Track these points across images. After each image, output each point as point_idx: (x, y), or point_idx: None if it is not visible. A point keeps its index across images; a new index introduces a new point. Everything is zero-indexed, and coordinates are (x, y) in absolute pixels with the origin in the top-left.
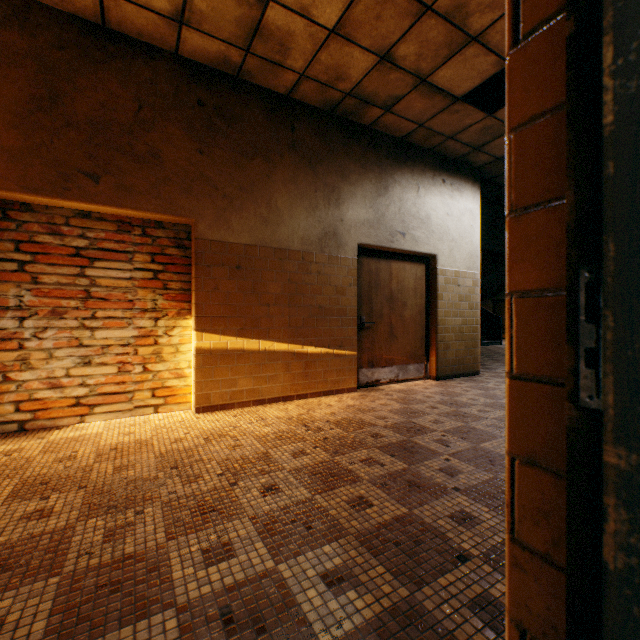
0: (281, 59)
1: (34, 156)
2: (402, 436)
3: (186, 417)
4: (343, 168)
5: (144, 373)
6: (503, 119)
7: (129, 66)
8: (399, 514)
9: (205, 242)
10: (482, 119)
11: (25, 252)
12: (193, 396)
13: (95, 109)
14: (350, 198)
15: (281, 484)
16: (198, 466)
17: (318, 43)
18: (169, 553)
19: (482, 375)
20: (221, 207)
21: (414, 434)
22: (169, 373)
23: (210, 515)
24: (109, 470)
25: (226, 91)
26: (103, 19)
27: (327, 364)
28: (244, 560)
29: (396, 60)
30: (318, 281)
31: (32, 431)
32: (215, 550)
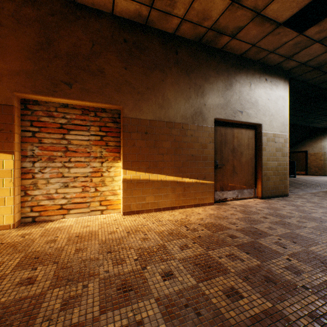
0: (170, 10)
1: (39, 74)
2: (250, 238)
3: (117, 217)
4: (205, 74)
5: (95, 192)
6: (309, 35)
7: (87, 22)
8: (266, 308)
9: (128, 119)
10: (295, 37)
11: (35, 126)
12: (121, 205)
13: (70, 47)
14: (209, 91)
15: (174, 271)
16: (122, 252)
17: None
18: (100, 326)
19: (290, 196)
20: (136, 99)
21: (258, 237)
22: (109, 192)
23: (129, 293)
24: (72, 251)
25: (139, 33)
26: None
27: (196, 188)
28: None
29: (242, 1)
30: (191, 140)
31: (38, 222)
32: None
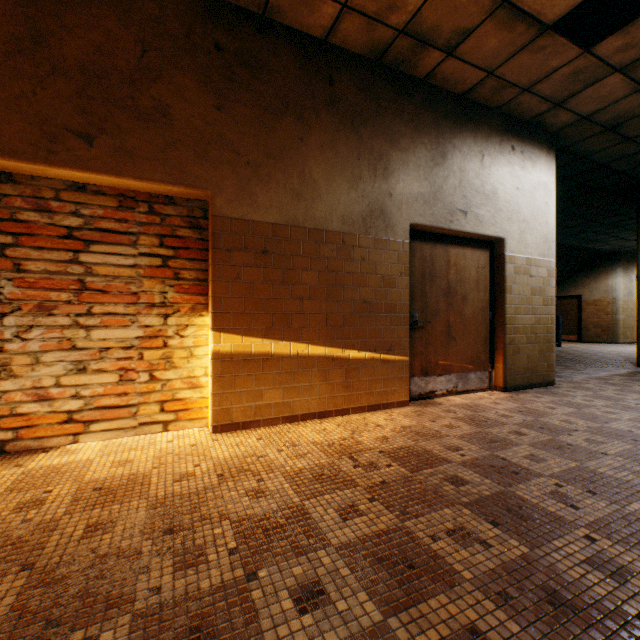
0: None
1: (12, 110)
2: (494, 483)
3: (200, 438)
4: (392, 130)
5: (151, 382)
6: (603, 56)
7: None
8: None
9: (224, 220)
10: (574, 58)
11: (6, 233)
12: (210, 411)
13: (88, 53)
14: (400, 167)
15: (327, 581)
16: (202, 530)
17: None
18: None
19: (559, 386)
20: (243, 177)
21: (511, 480)
22: (181, 382)
23: None
24: (78, 531)
25: (250, 33)
26: None
27: (373, 372)
28: None
29: None
30: (362, 269)
31: (13, 454)
32: None
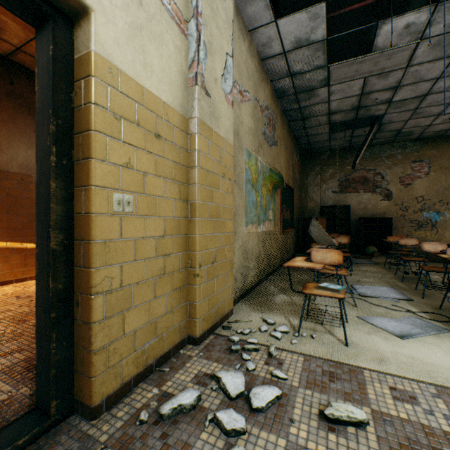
0: None
1: None
2: None
3: None
4: None
5: None
6: None
7: None
8: None
9: None
10: None
11: None
12: None
13: None
14: None
15: None
16: None
17: (31, 36)
18: None
19: None
20: None
21: None
22: None
23: None
24: None
25: None
26: None
27: None
28: None
29: None
30: None
31: None
32: None
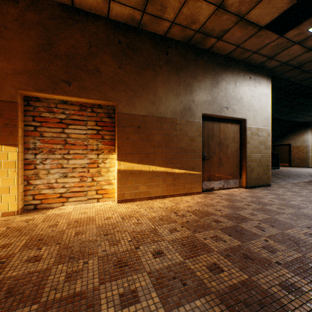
0: (161, 14)
1: (40, 73)
2: (233, 222)
3: (112, 205)
4: (194, 73)
5: (92, 182)
6: (289, 38)
7: (85, 26)
8: (243, 279)
9: (122, 114)
10: (276, 39)
11: (37, 121)
12: (116, 194)
13: (69, 48)
14: (197, 89)
15: (164, 250)
16: (118, 234)
17: (182, 2)
18: (100, 294)
19: (272, 186)
20: (130, 96)
21: (240, 221)
22: (104, 182)
23: (124, 268)
24: (72, 234)
25: (132, 35)
26: (72, 2)
27: (185, 179)
28: (145, 306)
29: (226, 7)
30: (180, 134)
31: (40, 209)
32: (127, 295)
